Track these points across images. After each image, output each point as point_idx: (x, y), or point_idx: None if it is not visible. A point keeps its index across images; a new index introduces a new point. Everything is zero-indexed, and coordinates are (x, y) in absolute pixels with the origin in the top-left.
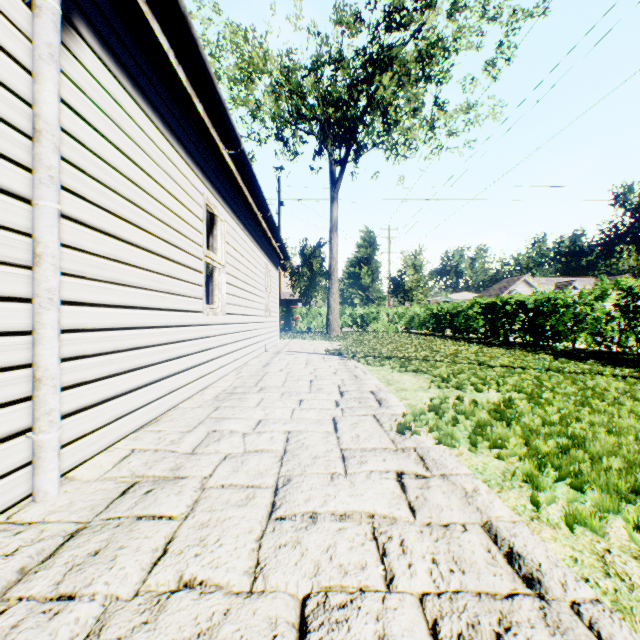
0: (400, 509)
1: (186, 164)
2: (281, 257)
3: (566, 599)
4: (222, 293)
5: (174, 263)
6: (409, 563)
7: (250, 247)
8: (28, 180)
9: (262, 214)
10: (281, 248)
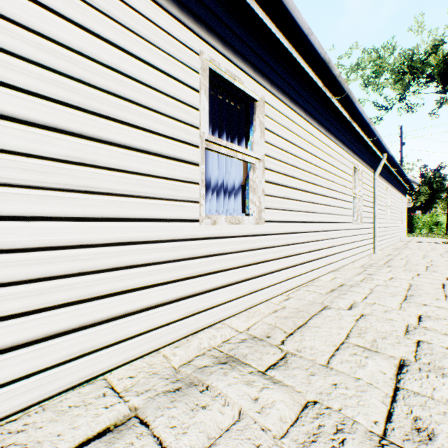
0: None
1: (383, 181)
2: (407, 189)
3: None
4: (387, 216)
5: (381, 210)
6: None
7: (394, 193)
8: (372, 205)
9: (401, 179)
10: (409, 186)
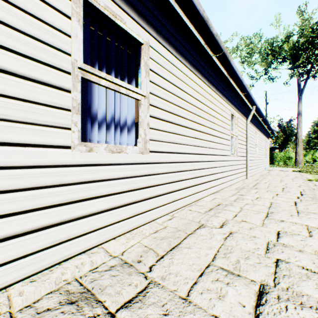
0: (300, 183)
1: (253, 127)
2: (270, 134)
3: (317, 186)
4: (256, 152)
5: (252, 148)
6: (299, 184)
7: (261, 136)
8: (245, 143)
9: (266, 126)
10: (271, 132)
